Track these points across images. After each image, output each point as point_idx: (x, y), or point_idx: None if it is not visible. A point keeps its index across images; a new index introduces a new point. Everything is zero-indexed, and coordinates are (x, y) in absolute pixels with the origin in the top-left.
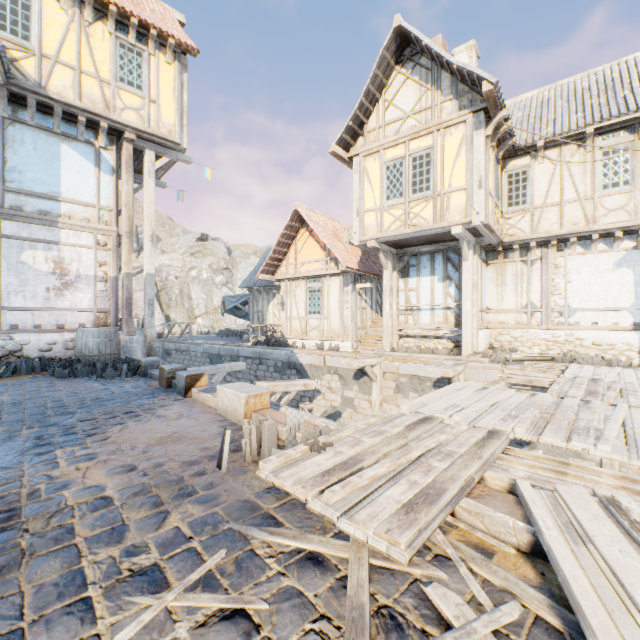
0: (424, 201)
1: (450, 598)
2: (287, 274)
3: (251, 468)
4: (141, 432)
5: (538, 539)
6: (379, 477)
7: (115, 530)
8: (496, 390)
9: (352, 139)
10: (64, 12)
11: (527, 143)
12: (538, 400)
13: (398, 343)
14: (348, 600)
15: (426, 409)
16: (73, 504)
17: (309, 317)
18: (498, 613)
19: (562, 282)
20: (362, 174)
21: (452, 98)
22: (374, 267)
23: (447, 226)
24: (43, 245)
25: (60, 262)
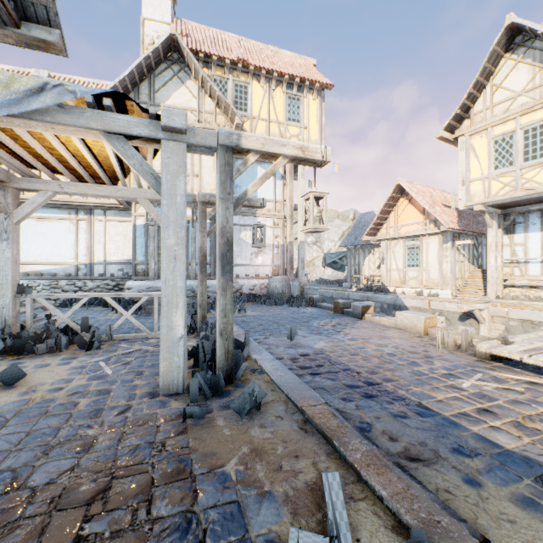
0: (537, 167)
1: None
2: (387, 235)
3: (454, 352)
4: (363, 333)
5: None
6: None
7: (413, 363)
8: None
9: (457, 123)
10: (261, 88)
11: None
12: None
13: (502, 292)
14: None
15: None
16: (378, 353)
17: (407, 269)
18: None
19: None
20: (467, 150)
21: None
22: (471, 225)
23: None
24: (249, 228)
25: None
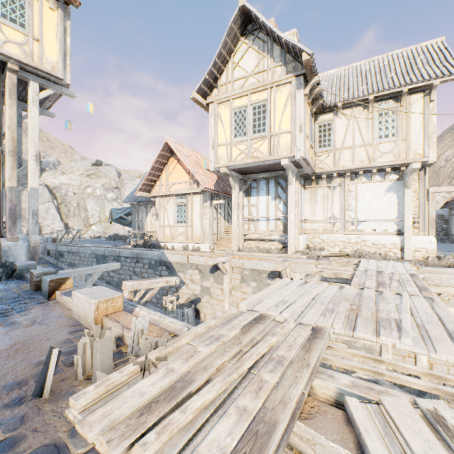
0: (261, 139)
1: None
2: (160, 192)
3: (80, 388)
4: None
5: None
6: (207, 405)
7: None
8: (314, 283)
9: (209, 90)
10: None
11: (331, 103)
12: (346, 293)
13: (243, 245)
14: None
15: (261, 306)
16: None
17: (177, 225)
18: None
19: (353, 201)
20: (216, 117)
21: (281, 64)
22: (226, 188)
23: (278, 159)
24: None
25: None
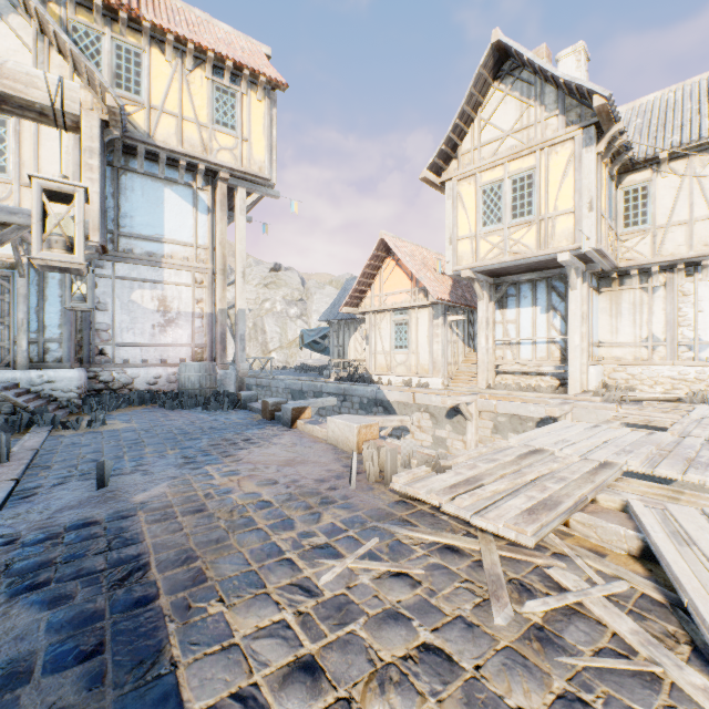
0: (525, 226)
1: (569, 576)
2: (371, 306)
3: (376, 486)
4: (267, 456)
5: (647, 544)
6: (499, 492)
7: (285, 521)
8: (609, 428)
9: (444, 163)
10: (168, 64)
11: (647, 155)
12: (656, 438)
13: (495, 380)
14: (486, 571)
15: (535, 443)
16: (243, 503)
17: (395, 352)
18: (609, 586)
19: (691, 311)
20: (455, 199)
21: (558, 114)
22: (466, 297)
23: (552, 253)
24: (149, 285)
25: (163, 300)
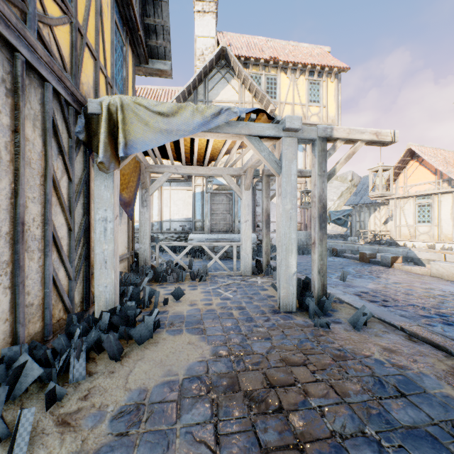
0: None
1: None
2: (396, 194)
3: None
4: (402, 278)
5: None
6: None
7: None
8: None
9: None
10: (287, 78)
11: None
12: None
13: None
14: None
15: None
16: (430, 294)
17: (418, 225)
18: None
19: None
20: None
21: None
22: None
23: None
24: None
25: None
